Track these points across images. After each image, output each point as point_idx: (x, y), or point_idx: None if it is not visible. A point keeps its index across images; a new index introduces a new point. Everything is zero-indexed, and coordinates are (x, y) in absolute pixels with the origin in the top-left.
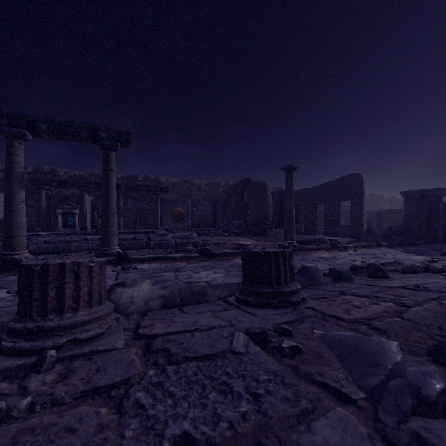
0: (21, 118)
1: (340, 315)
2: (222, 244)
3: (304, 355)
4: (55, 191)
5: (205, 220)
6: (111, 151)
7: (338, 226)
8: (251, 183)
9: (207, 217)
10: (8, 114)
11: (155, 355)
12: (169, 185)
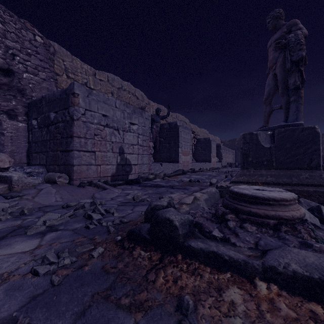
0: None
1: None
2: None
3: None
4: None
5: None
6: None
7: None
8: None
9: None
10: None
11: None
12: None
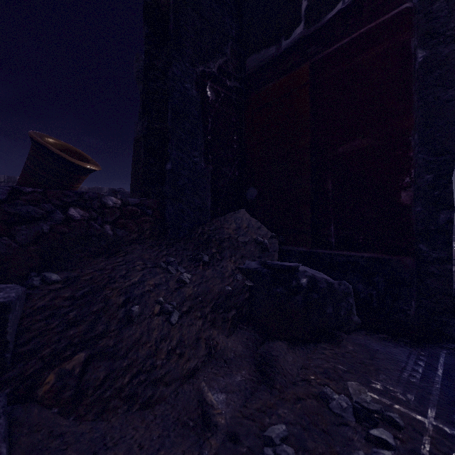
0: None
1: None
2: None
3: None
4: None
5: None
6: None
7: None
8: (120, 193)
9: None
10: None
11: None
12: None
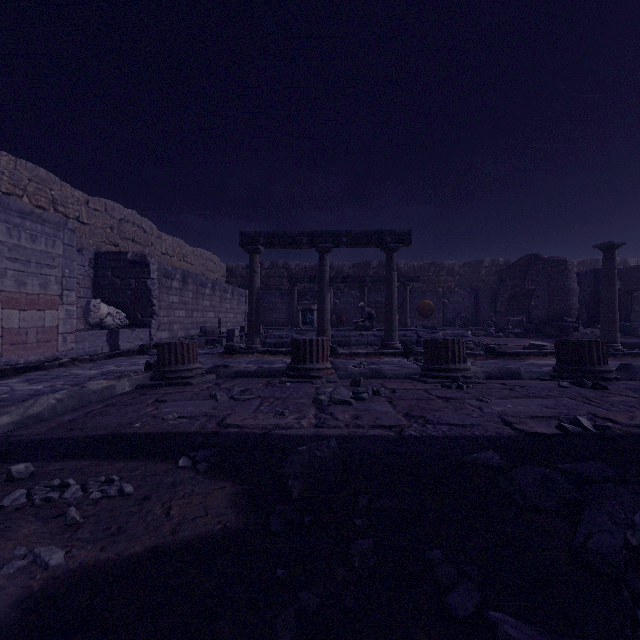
0: (330, 236)
1: None
2: (503, 346)
3: (609, 390)
4: (288, 286)
5: (463, 316)
6: (393, 253)
7: None
8: (539, 262)
9: (464, 311)
10: (321, 234)
11: (512, 385)
12: (409, 271)
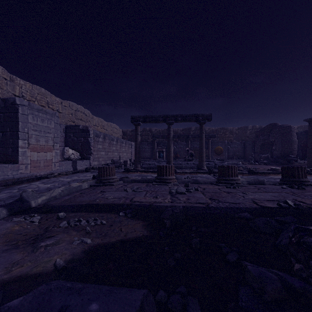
0: (173, 117)
1: None
2: (257, 169)
3: (306, 190)
4: (151, 140)
5: (237, 154)
6: (203, 124)
7: None
8: (276, 127)
9: (238, 152)
10: (169, 116)
11: (259, 187)
12: (210, 132)
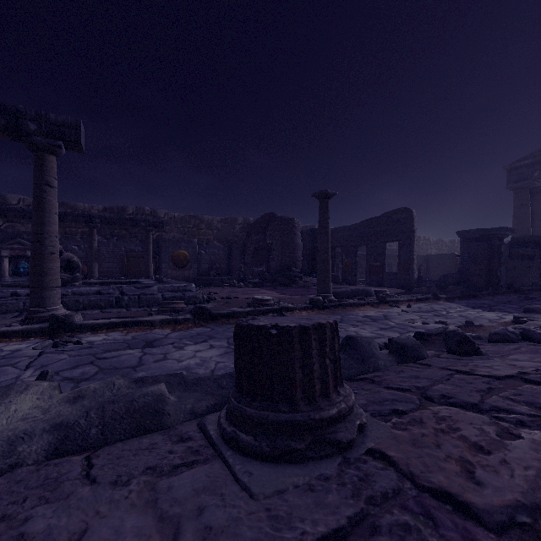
0: None
1: (458, 489)
2: (233, 299)
3: None
4: (4, 226)
5: (217, 266)
6: (47, 154)
7: (383, 273)
8: (275, 219)
9: (219, 262)
10: None
11: None
12: (170, 221)
